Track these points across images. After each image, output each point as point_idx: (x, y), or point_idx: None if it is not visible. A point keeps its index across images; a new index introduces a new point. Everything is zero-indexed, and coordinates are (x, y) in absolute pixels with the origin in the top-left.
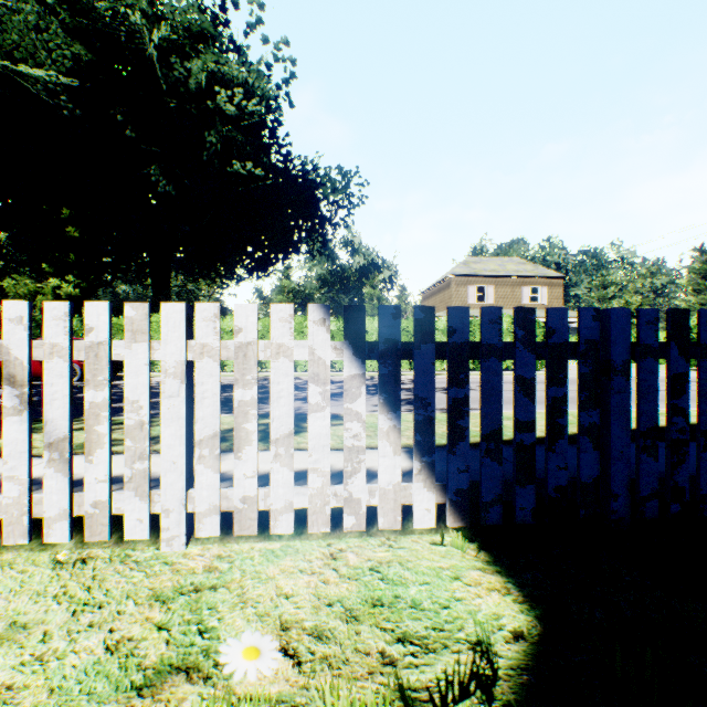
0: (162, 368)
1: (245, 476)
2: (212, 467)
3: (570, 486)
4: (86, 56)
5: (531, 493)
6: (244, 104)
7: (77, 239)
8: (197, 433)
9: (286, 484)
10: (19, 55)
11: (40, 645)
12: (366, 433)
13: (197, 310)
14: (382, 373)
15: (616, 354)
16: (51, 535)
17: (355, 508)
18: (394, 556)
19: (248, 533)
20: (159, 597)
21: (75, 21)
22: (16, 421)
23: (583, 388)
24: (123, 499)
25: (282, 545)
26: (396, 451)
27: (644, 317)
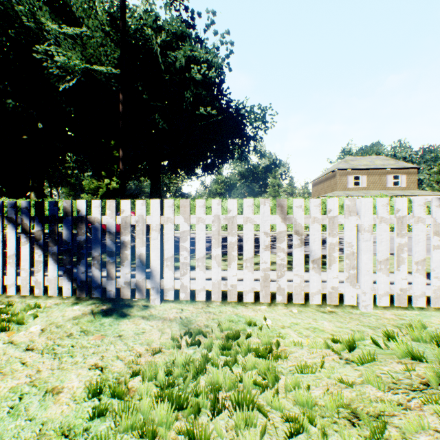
0: (362, 228)
1: (401, 279)
2: (385, 274)
3: None
4: None
5: None
6: (206, 73)
7: (117, 157)
8: (378, 258)
9: (421, 283)
10: (93, 60)
11: (380, 337)
12: None
13: (378, 201)
14: None
15: None
16: (313, 300)
17: None
18: None
19: (402, 305)
20: (398, 326)
21: (118, 38)
22: (298, 250)
23: None
24: (341, 287)
25: (418, 312)
26: None
27: None
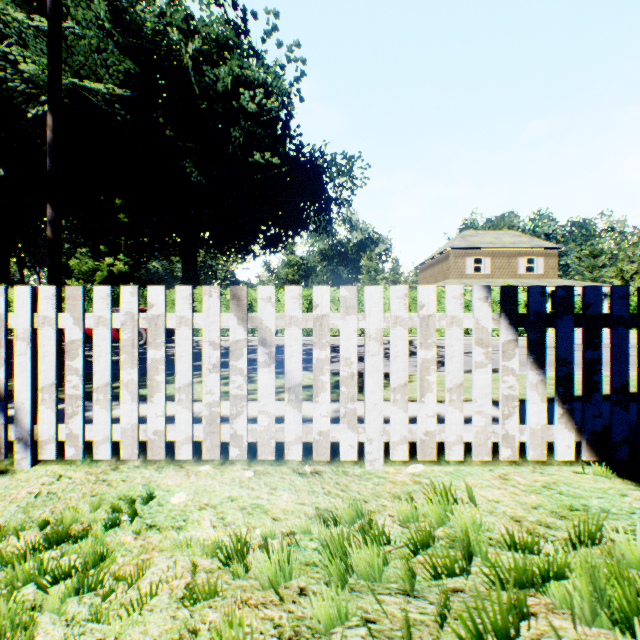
0: (367, 334)
1: (427, 416)
2: (402, 408)
3: None
4: (134, 70)
5: None
6: (264, 102)
7: (126, 224)
8: (391, 382)
9: (457, 422)
10: (84, 73)
11: None
12: (440, 389)
13: (391, 291)
14: (531, 339)
15: None
16: (289, 454)
17: (510, 443)
18: (554, 479)
19: (428, 458)
20: (399, 497)
21: (126, 41)
22: (265, 371)
23: None
24: (336, 430)
25: (453, 469)
26: (542, 399)
27: None
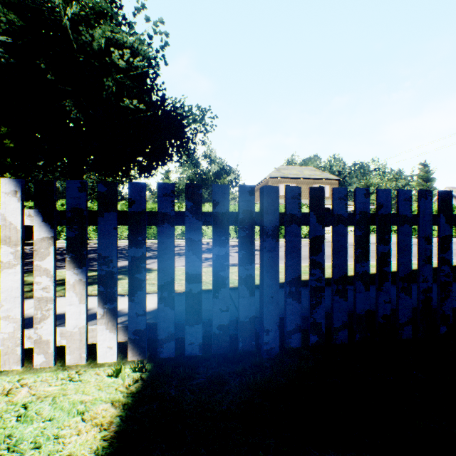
0: None
1: None
2: None
3: (233, 324)
4: (19, 22)
5: (199, 331)
6: (131, 60)
7: (13, 148)
8: None
9: None
10: None
11: None
12: (153, 282)
13: None
14: (69, 236)
15: (268, 221)
16: None
17: (44, 348)
18: (60, 390)
19: None
20: None
21: None
22: None
23: (242, 247)
24: None
25: None
26: (81, 300)
27: (290, 193)
